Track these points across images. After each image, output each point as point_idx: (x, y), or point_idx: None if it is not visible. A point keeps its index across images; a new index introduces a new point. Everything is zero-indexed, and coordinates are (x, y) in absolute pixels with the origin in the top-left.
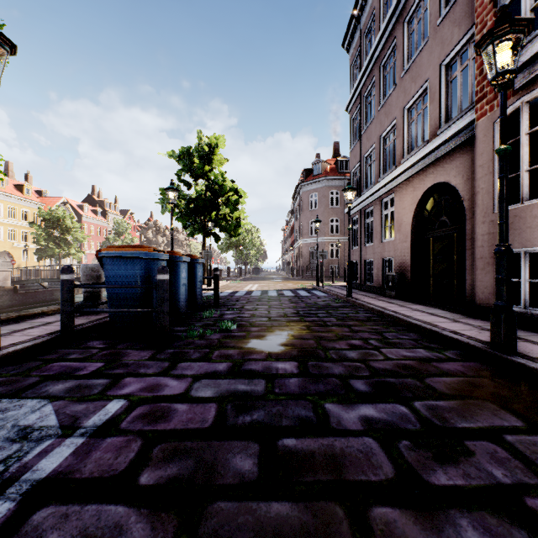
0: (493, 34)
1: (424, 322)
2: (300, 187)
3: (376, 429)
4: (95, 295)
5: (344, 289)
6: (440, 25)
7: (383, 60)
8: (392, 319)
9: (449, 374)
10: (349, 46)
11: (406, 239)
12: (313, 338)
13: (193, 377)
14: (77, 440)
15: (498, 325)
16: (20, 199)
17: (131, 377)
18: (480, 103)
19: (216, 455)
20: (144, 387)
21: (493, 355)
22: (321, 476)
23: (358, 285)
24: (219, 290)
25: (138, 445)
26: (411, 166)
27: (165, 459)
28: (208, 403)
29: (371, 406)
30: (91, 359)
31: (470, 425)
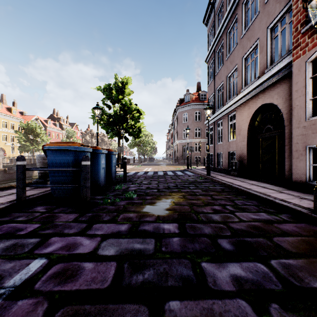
0: None
1: (261, 193)
2: (177, 109)
3: (246, 290)
4: (46, 175)
5: (204, 170)
6: (267, 3)
7: (229, 29)
8: (238, 190)
9: (289, 234)
10: (207, 22)
11: (244, 139)
12: (187, 204)
13: (102, 237)
14: None
15: None
16: (10, 116)
17: (56, 237)
18: (295, 50)
19: None
20: (63, 246)
21: (316, 218)
22: None
23: (213, 168)
24: (128, 171)
25: (43, 310)
26: (247, 94)
27: None
28: (110, 262)
29: (237, 264)
30: (32, 221)
31: None
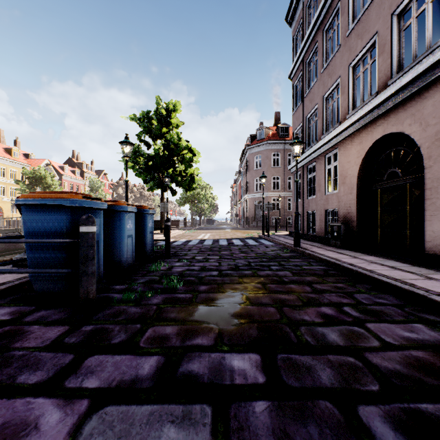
0: None
1: (395, 279)
2: (246, 149)
3: None
4: None
5: (288, 238)
6: None
7: (326, 25)
8: (352, 273)
9: None
10: (291, 20)
11: (351, 191)
12: (272, 303)
13: (93, 399)
14: None
15: None
16: (9, 161)
17: None
18: None
19: None
20: None
21: None
22: None
23: (301, 234)
24: (175, 239)
25: None
26: (358, 120)
27: None
28: None
29: None
30: None
31: None
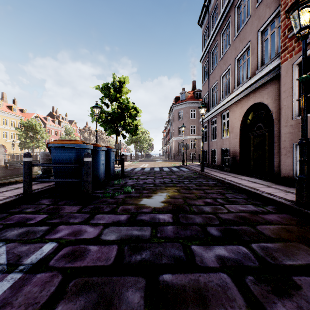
0: (298, 3)
1: (250, 187)
2: (173, 107)
3: (228, 266)
4: (48, 170)
5: (199, 167)
6: (258, 8)
7: (222, 30)
8: (230, 185)
9: (271, 223)
10: (202, 24)
11: (236, 136)
12: (181, 197)
13: (104, 225)
14: (16, 276)
15: (301, 190)
16: (10, 114)
17: (63, 225)
18: (283, 53)
19: (114, 289)
20: (70, 233)
21: (297, 209)
22: (191, 308)
23: (207, 164)
24: (125, 167)
25: (58, 280)
26: (239, 93)
27: (76, 292)
28: (112, 245)
29: (222, 247)
30: (40, 212)
31: (293, 263)
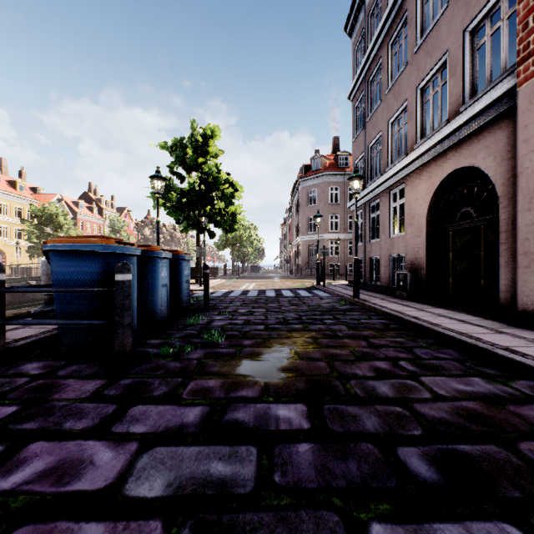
0: None
1: (461, 333)
2: (299, 182)
3: None
4: None
5: (347, 289)
6: None
7: (392, 38)
8: (416, 327)
9: None
10: (352, 30)
11: (420, 233)
12: (323, 357)
13: (142, 441)
14: None
15: None
16: (13, 196)
17: (42, 441)
18: (523, 65)
19: None
20: (49, 469)
21: None
22: None
23: (362, 284)
24: (213, 289)
25: None
26: (427, 151)
27: None
28: (148, 521)
29: (459, 531)
30: (5, 398)
31: None
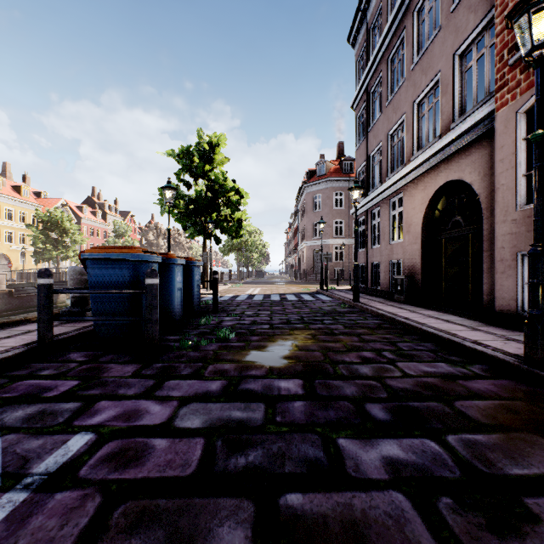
0: (528, 1)
1: (441, 330)
2: (304, 188)
3: (405, 479)
4: (83, 300)
5: (349, 293)
6: (454, 12)
7: (391, 53)
8: (405, 326)
9: (481, 396)
10: (354, 41)
11: (416, 240)
12: (319, 349)
13: (180, 400)
14: (17, 497)
15: (534, 337)
16: (18, 201)
17: (107, 400)
18: (500, 92)
19: (196, 522)
20: (119, 415)
21: (527, 371)
22: None
23: (364, 289)
24: (220, 294)
25: (95, 505)
26: (422, 164)
27: (126, 529)
28: (194, 438)
29: (394, 442)
30: (65, 376)
31: (524, 472)
